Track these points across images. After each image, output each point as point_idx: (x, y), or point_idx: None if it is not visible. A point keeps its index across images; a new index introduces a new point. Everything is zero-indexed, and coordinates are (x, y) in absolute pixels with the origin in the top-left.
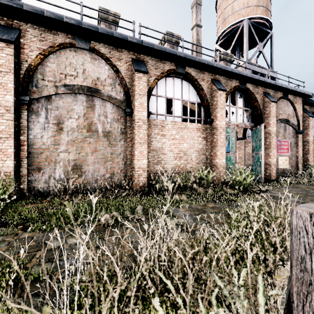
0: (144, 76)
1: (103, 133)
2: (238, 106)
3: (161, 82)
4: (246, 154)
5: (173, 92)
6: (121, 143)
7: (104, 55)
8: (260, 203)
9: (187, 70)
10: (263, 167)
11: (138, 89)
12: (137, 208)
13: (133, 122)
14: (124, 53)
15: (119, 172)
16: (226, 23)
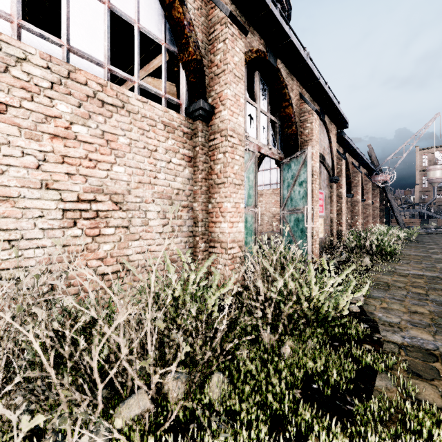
0: None
1: None
2: (259, 106)
3: None
4: None
5: None
6: None
7: None
8: None
9: None
10: (310, 239)
11: None
12: None
13: None
14: None
15: None
16: None
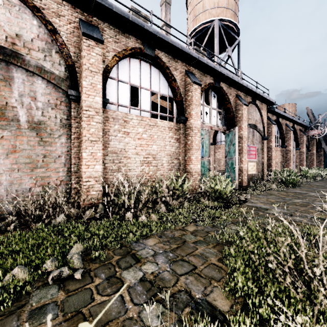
0: (97, 45)
1: (29, 123)
2: (211, 106)
3: (124, 63)
4: (215, 160)
5: (140, 79)
6: (62, 141)
7: (29, 1)
8: (290, 240)
9: (157, 54)
10: (237, 173)
11: (87, 62)
12: (71, 250)
13: (80, 111)
14: (66, 8)
15: (59, 184)
16: (197, 21)
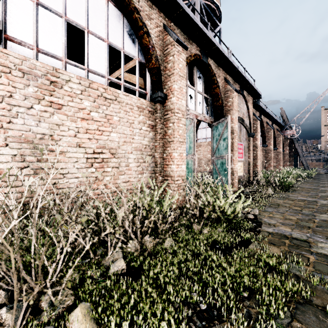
0: None
1: None
2: (197, 89)
3: None
4: (196, 160)
5: (87, 17)
6: None
7: None
8: None
9: None
10: (230, 175)
11: None
12: None
13: None
14: None
15: None
16: None
